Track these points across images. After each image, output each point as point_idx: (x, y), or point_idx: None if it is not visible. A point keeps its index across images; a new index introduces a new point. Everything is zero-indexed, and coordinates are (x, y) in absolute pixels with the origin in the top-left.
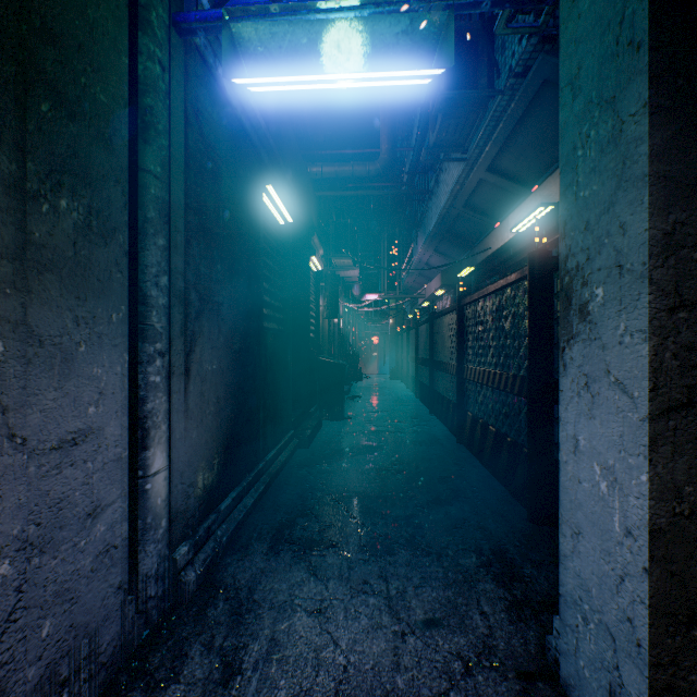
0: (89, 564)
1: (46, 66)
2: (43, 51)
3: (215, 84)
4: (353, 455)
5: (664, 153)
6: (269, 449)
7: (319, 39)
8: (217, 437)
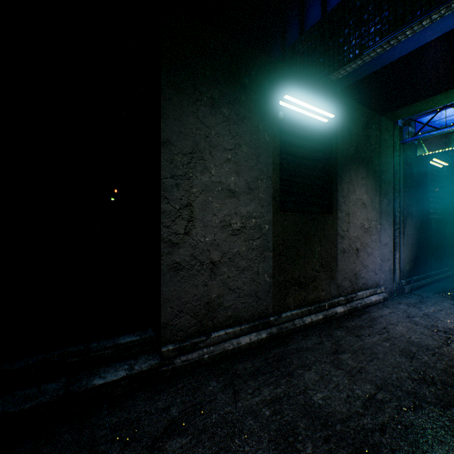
0: (387, 269)
1: (382, 178)
2: (382, 176)
3: (410, 144)
4: None
5: None
6: (432, 270)
7: (453, 135)
8: (411, 255)
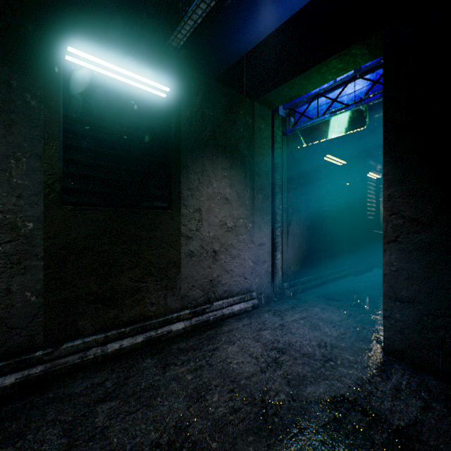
0: (263, 272)
1: (256, 171)
2: (256, 168)
3: None
4: (379, 283)
5: (387, 173)
6: (328, 269)
7: (323, 126)
8: (299, 255)
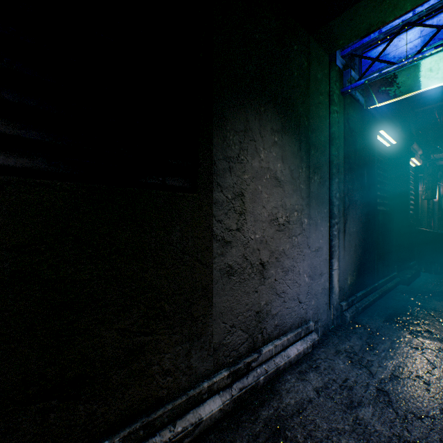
0: (320, 290)
1: (312, 140)
2: (312, 136)
3: (354, 101)
4: None
5: None
6: (380, 278)
7: (417, 71)
8: (354, 262)
